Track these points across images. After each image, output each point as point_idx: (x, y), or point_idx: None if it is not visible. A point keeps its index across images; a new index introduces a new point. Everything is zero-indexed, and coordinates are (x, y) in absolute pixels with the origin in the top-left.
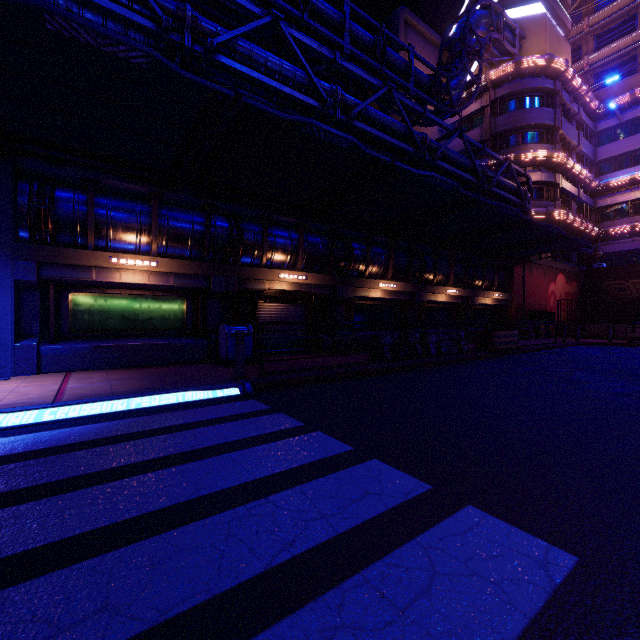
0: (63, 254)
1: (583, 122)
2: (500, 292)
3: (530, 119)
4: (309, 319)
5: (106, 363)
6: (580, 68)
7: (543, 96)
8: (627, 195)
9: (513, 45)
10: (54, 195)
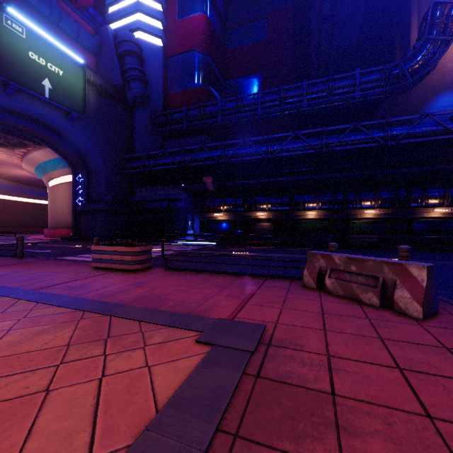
0: (206, 214)
1: None
2: (448, 207)
3: None
4: (273, 228)
5: (214, 238)
6: None
7: None
8: None
9: None
10: (206, 202)
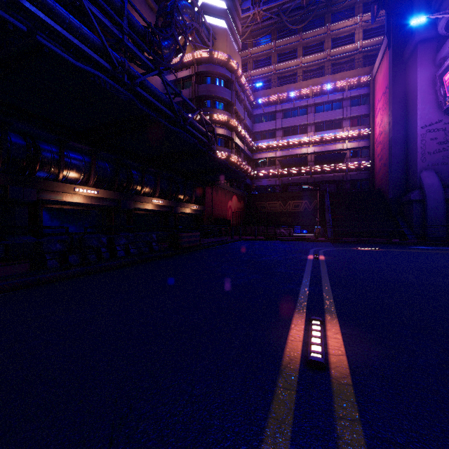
0: None
1: (247, 106)
2: (196, 204)
3: (218, 93)
4: None
5: None
6: (247, 76)
7: (226, 81)
8: (266, 154)
9: (209, 40)
10: None
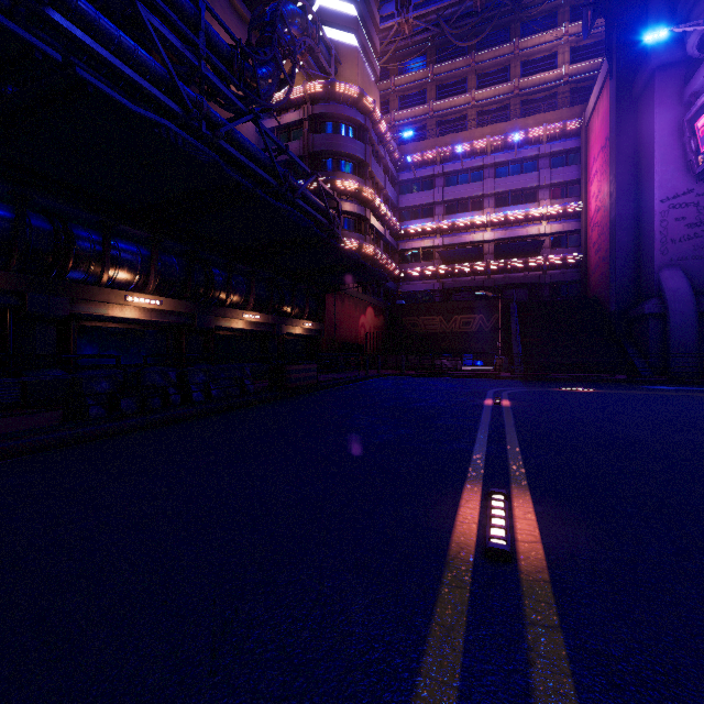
0: None
1: (389, 168)
2: (311, 321)
3: (344, 147)
4: None
5: None
6: (389, 121)
7: (356, 128)
8: (419, 242)
9: (330, 65)
10: None
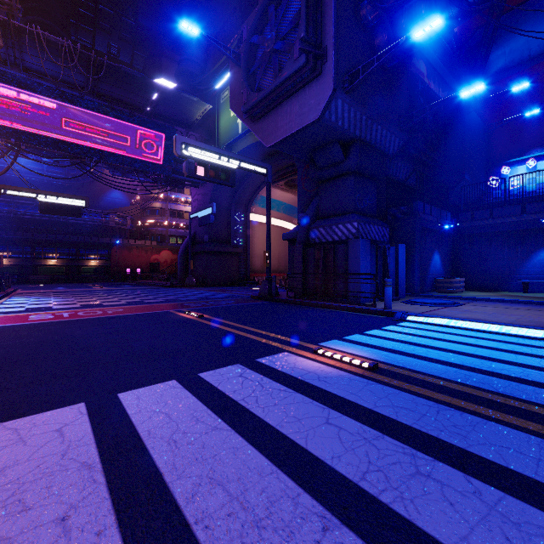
0: None
1: None
2: (98, 260)
3: None
4: None
5: None
6: None
7: None
8: None
9: None
10: None
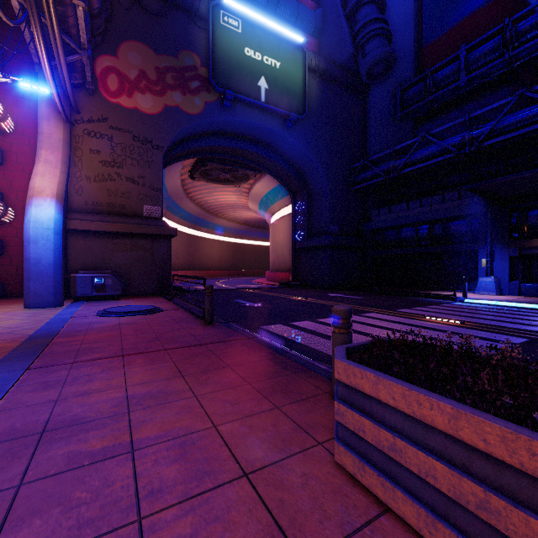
0: (529, 242)
1: None
2: None
3: None
4: None
5: None
6: None
7: None
8: None
9: None
10: (527, 215)
